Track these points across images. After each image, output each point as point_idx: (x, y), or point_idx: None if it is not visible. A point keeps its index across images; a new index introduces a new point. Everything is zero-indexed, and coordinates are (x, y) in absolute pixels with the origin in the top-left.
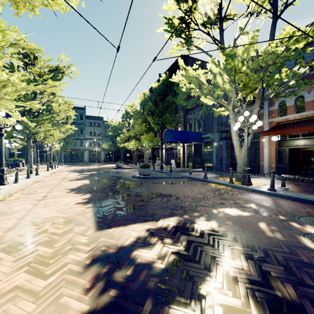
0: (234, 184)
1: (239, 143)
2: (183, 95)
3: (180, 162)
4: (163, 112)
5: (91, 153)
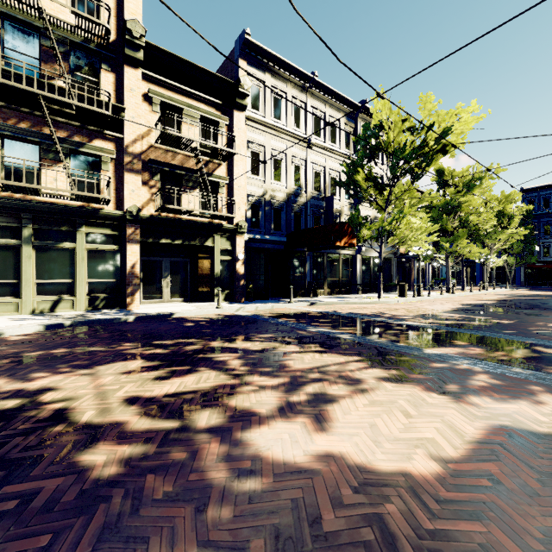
0: None
1: None
2: None
3: None
4: None
5: None
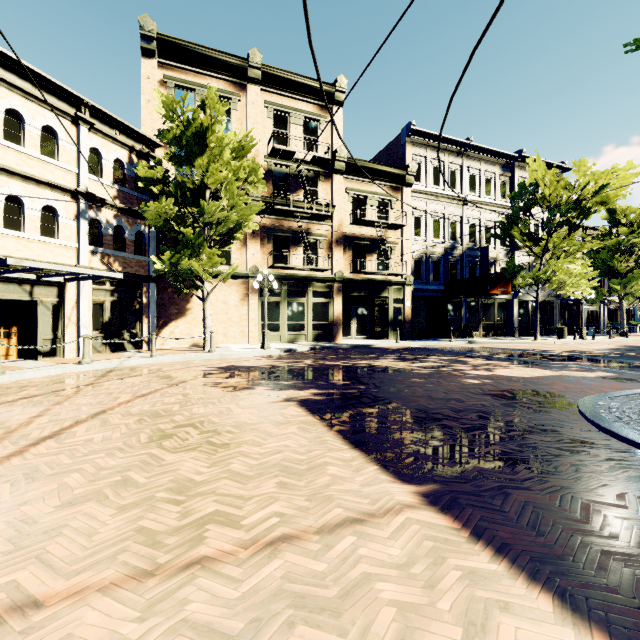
0: None
1: None
2: None
3: None
4: None
5: None
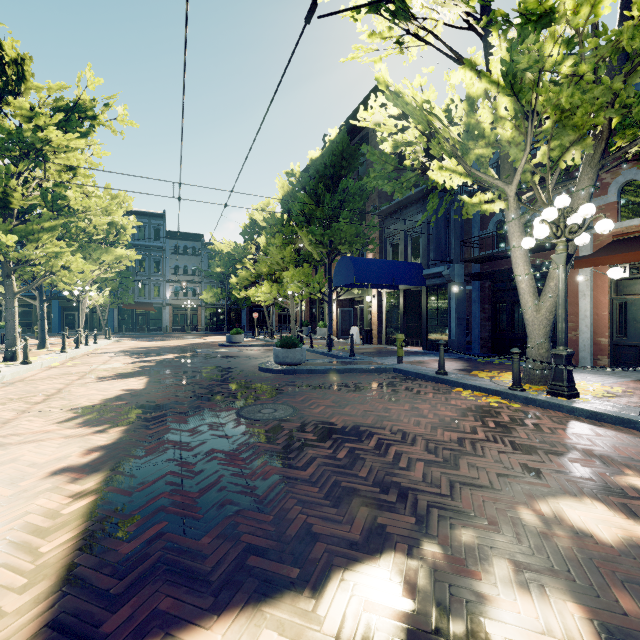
0: (529, 394)
1: (534, 285)
2: (385, 167)
3: (372, 332)
4: (333, 217)
5: (178, 313)
